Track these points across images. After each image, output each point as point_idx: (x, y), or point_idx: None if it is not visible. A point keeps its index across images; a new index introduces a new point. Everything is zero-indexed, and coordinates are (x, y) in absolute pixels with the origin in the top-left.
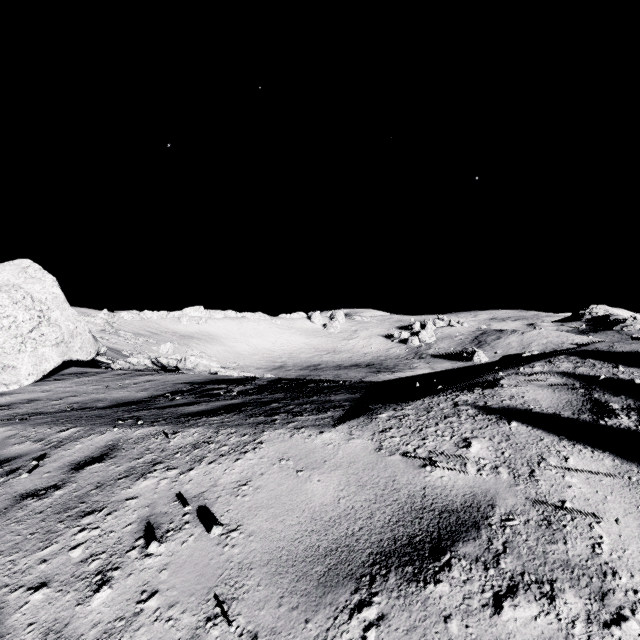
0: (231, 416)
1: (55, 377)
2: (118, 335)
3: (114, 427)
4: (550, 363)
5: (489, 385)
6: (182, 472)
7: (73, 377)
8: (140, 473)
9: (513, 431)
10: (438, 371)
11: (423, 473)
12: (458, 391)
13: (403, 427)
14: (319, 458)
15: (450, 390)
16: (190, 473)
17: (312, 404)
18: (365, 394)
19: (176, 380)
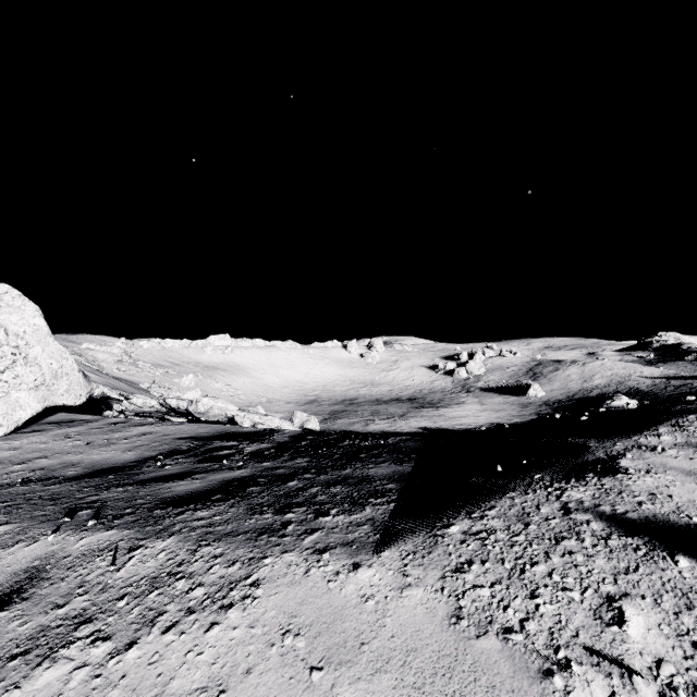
0: (227, 509)
1: (34, 427)
2: (136, 366)
3: (55, 528)
4: (681, 428)
5: (606, 469)
6: (115, 651)
7: (55, 427)
8: (49, 645)
9: (690, 582)
10: (509, 428)
11: (551, 696)
12: (561, 480)
13: (491, 561)
14: (351, 634)
15: (547, 476)
16: (127, 655)
17: (344, 485)
18: (416, 466)
19: (177, 433)
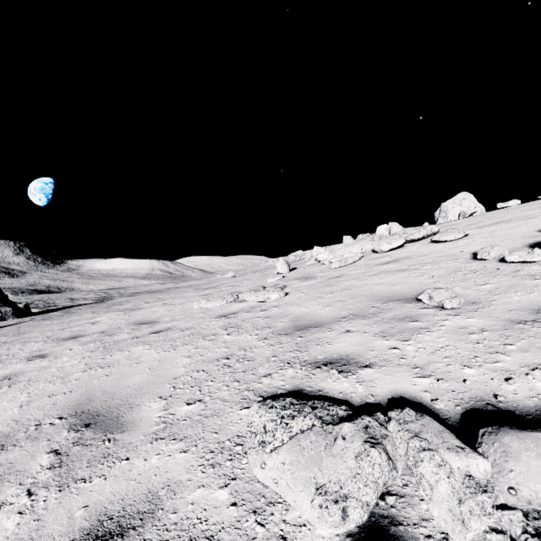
0: None
1: None
2: None
3: None
4: None
5: None
6: None
7: None
8: None
9: None
10: None
11: None
12: None
13: None
14: None
15: None
16: None
17: None
18: None
19: None
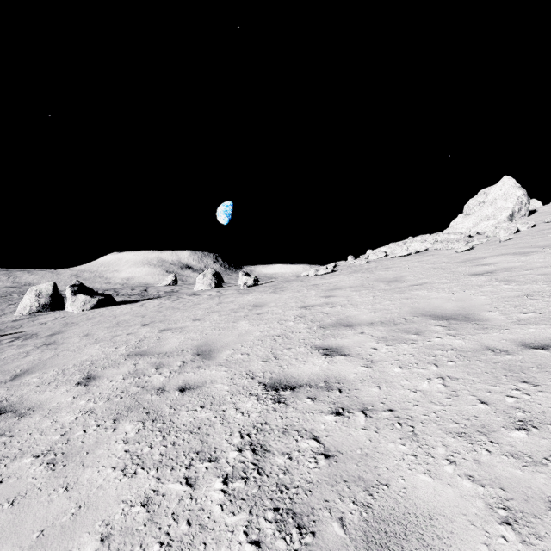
0: None
1: None
2: None
3: None
4: None
5: None
6: None
7: None
8: None
9: None
10: None
11: None
12: None
13: None
14: None
15: None
16: None
17: None
18: None
19: None
